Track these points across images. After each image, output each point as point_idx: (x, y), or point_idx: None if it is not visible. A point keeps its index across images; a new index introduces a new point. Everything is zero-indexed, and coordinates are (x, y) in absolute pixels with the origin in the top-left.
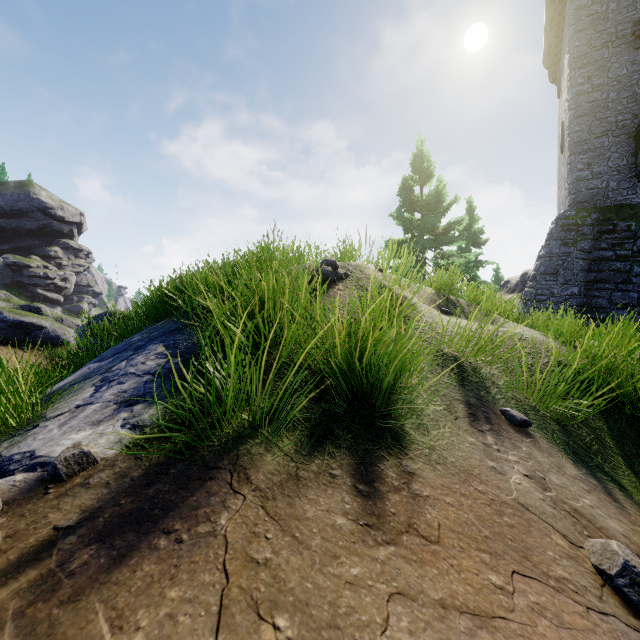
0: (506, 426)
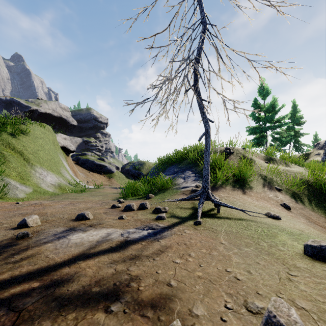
0: (274, 189)
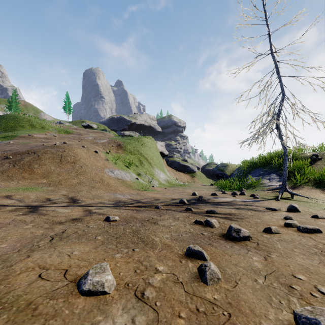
0: None
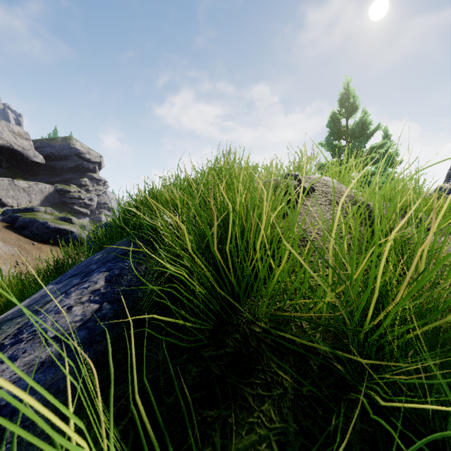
0: None
